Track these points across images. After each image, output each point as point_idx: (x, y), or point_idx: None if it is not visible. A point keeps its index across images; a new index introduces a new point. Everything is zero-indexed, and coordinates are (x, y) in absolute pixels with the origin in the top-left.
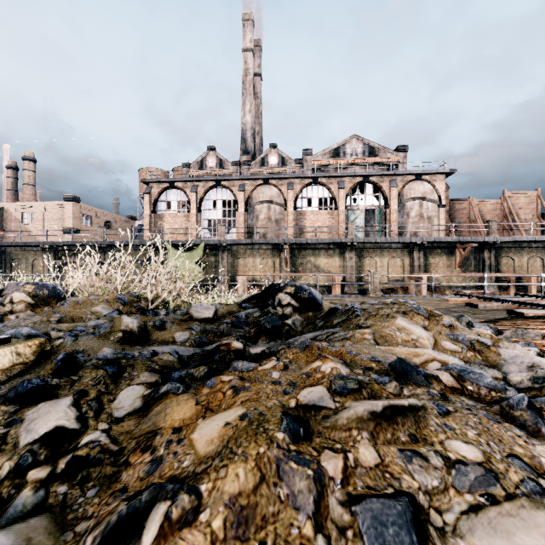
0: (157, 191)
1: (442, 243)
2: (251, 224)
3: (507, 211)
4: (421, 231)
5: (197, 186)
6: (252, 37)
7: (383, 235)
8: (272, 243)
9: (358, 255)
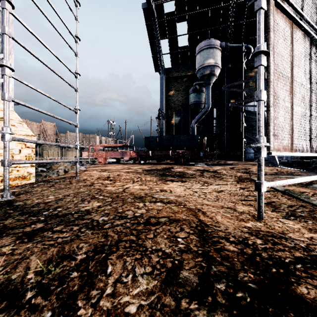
0: None
1: None
2: None
3: (43, 130)
4: None
5: None
6: None
7: None
8: None
9: None
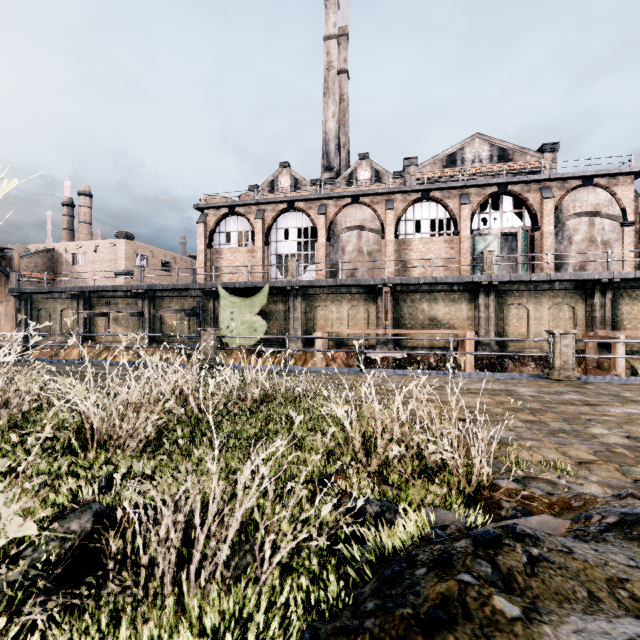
0: (214, 219)
1: None
2: (335, 259)
3: None
4: (592, 263)
5: (264, 211)
6: (336, 21)
7: (529, 270)
8: (366, 284)
9: (499, 301)
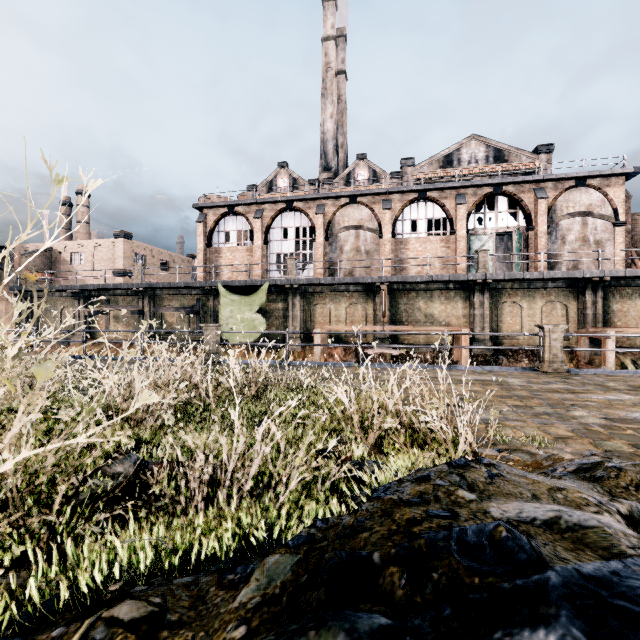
0: (213, 218)
1: (634, 279)
2: (333, 258)
3: None
4: (585, 262)
5: (263, 211)
6: (334, 22)
7: (524, 269)
8: (364, 282)
9: (493, 299)
